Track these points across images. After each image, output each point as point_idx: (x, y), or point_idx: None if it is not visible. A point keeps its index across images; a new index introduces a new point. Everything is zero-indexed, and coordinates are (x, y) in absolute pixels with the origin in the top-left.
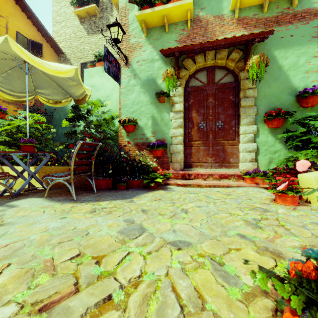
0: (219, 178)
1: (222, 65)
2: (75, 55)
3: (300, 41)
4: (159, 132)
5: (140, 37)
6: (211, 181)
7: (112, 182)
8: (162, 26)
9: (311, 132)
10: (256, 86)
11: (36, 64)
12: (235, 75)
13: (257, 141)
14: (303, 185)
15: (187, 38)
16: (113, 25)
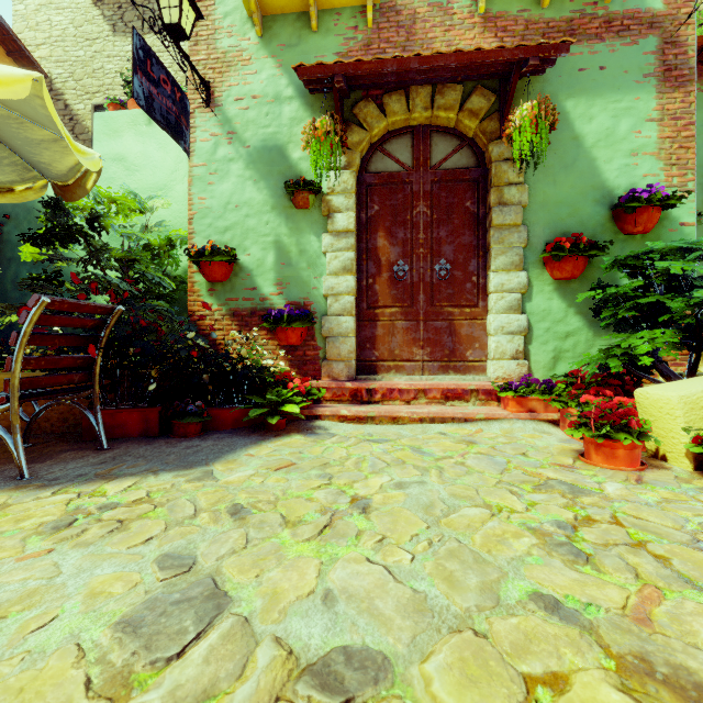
0: (442, 398)
1: (448, 126)
2: (79, 84)
3: (620, 82)
4: (294, 283)
5: (246, 35)
6: (425, 406)
7: (159, 416)
8: (303, 13)
9: (652, 288)
10: (525, 179)
11: None
12: (477, 152)
13: (528, 309)
14: (648, 416)
15: (365, 50)
16: None
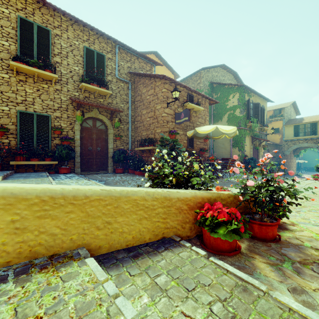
0: None
1: None
2: None
3: None
4: None
5: None
6: None
7: None
8: None
9: None
10: None
11: None
12: None
13: None
14: None
15: None
16: None
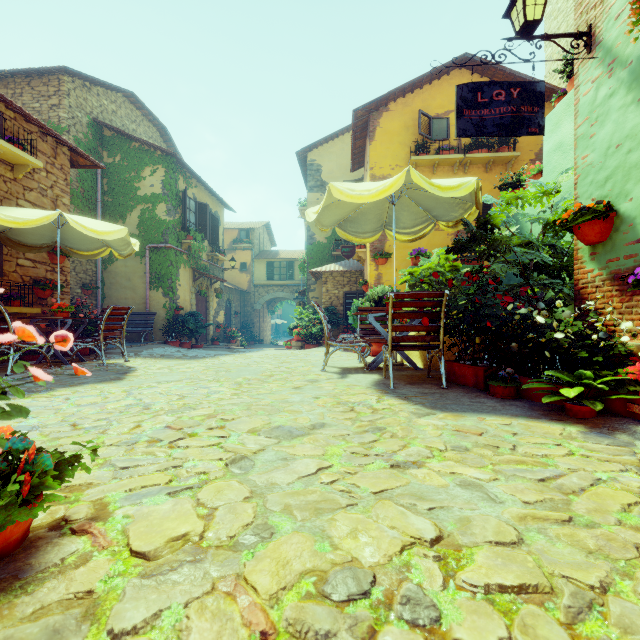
0: None
1: None
2: None
3: None
4: None
5: None
6: None
7: (483, 375)
8: None
9: None
10: None
11: (354, 199)
12: None
13: None
14: None
15: None
16: (512, 3)
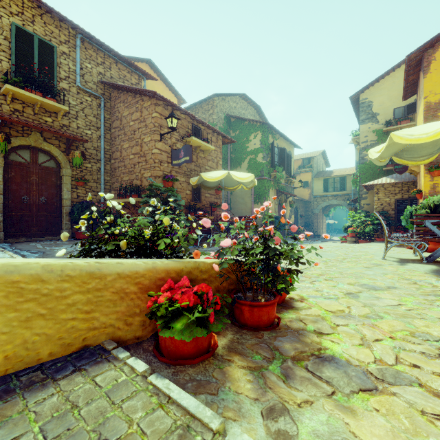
0: None
1: None
2: None
3: None
4: None
5: None
6: None
7: None
8: None
9: None
10: None
11: (413, 141)
12: None
13: None
14: None
15: None
16: None
